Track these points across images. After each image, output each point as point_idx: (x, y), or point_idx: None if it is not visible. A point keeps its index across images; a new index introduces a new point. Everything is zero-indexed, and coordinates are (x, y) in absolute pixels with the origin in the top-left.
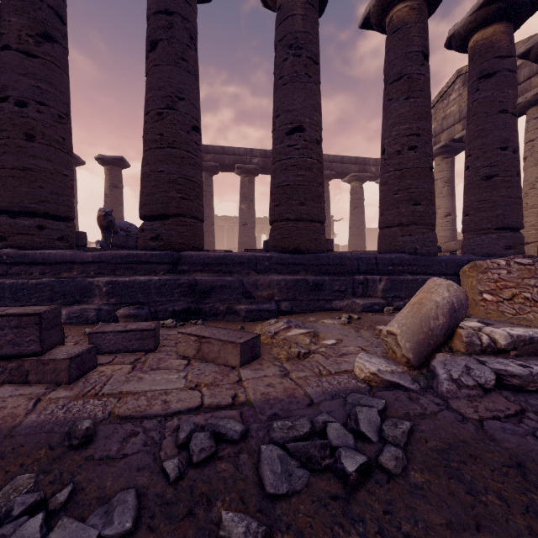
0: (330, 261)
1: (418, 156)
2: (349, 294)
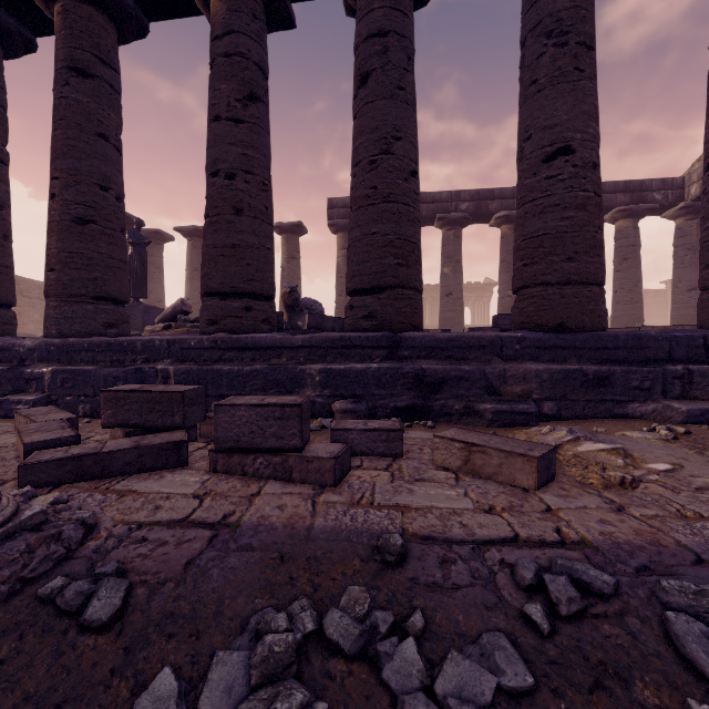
0: (620, 343)
1: None
2: (656, 394)
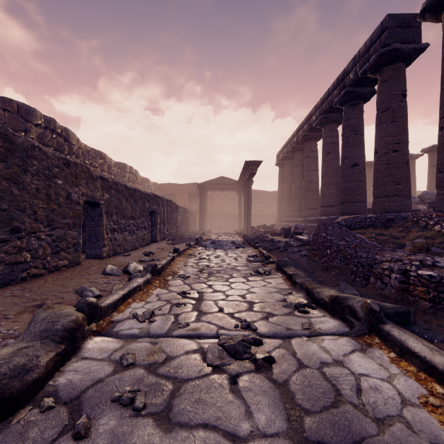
0: None
1: (442, 134)
2: None
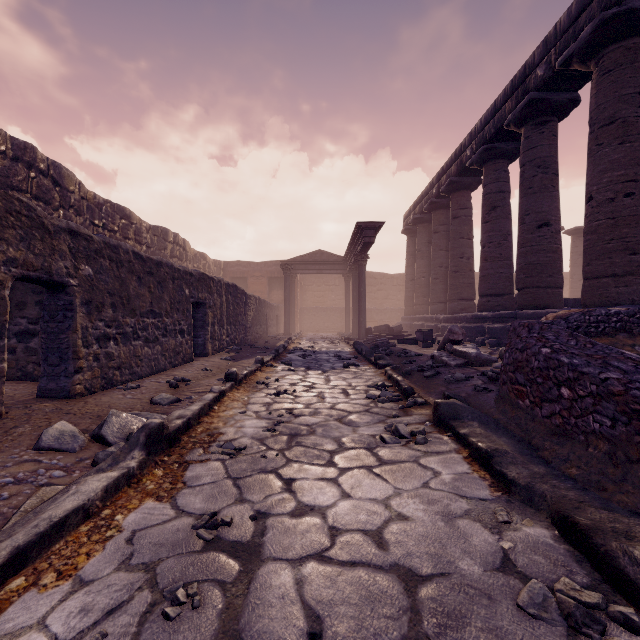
0: None
1: None
2: None
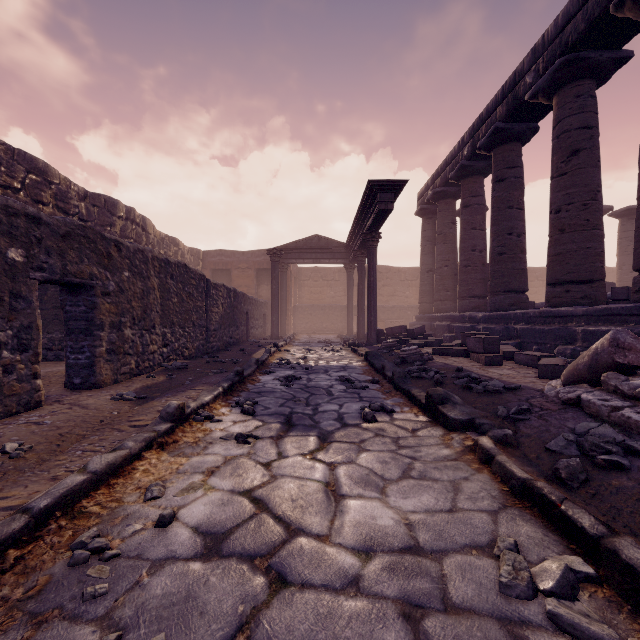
0: None
1: None
2: None
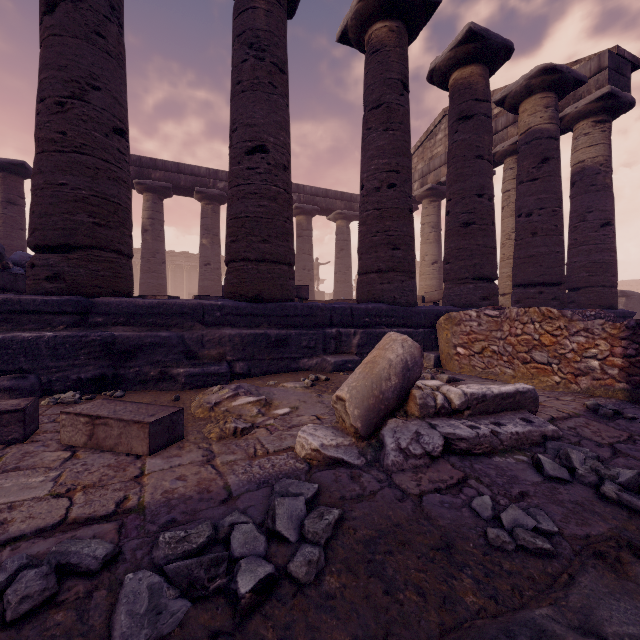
0: (299, 312)
1: (397, 196)
2: (319, 351)
